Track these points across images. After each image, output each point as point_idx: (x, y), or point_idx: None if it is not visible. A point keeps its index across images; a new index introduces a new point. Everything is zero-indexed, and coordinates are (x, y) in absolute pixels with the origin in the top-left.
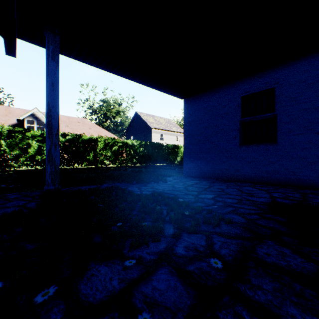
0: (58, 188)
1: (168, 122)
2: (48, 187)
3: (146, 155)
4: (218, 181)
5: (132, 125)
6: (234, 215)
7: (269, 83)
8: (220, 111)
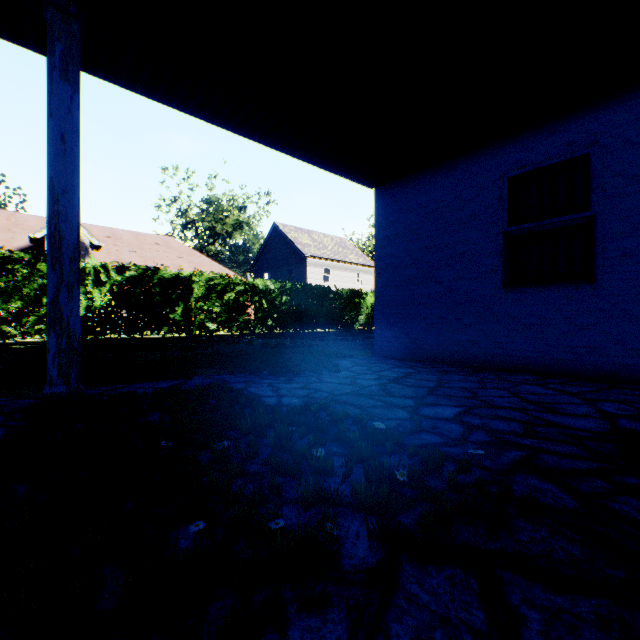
0: (75, 391)
1: (340, 245)
2: (50, 389)
3: (294, 312)
4: (455, 369)
5: (266, 250)
6: (533, 478)
7: (576, 144)
8: (458, 213)
